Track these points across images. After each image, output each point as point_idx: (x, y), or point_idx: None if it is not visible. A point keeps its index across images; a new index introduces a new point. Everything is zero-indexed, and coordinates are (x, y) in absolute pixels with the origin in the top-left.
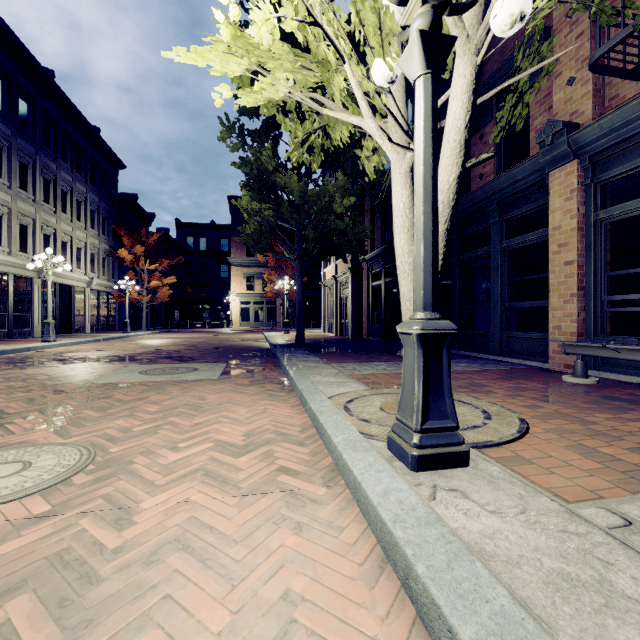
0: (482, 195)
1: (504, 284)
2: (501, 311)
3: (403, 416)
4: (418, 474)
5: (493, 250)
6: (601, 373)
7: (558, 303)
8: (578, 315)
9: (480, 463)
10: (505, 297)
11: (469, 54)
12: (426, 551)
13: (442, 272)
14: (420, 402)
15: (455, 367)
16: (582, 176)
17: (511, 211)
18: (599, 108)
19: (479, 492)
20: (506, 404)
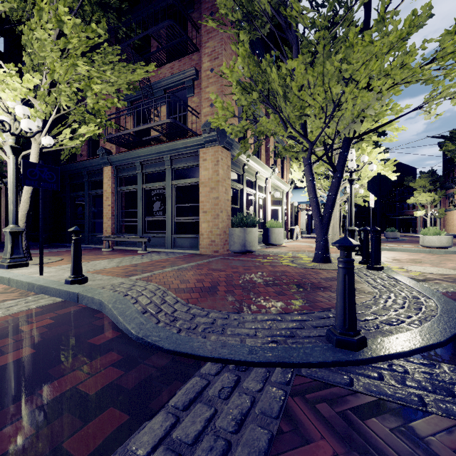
0: (80, 166)
1: (90, 211)
2: (89, 223)
3: (5, 256)
4: (8, 269)
5: (85, 194)
6: (118, 247)
7: (106, 221)
8: (112, 226)
9: (33, 266)
10: (91, 217)
11: (37, 144)
12: (3, 274)
13: (30, 210)
14: (10, 250)
15: (58, 250)
16: (114, 172)
17: (93, 177)
18: (119, 149)
19: (27, 269)
20: (64, 257)
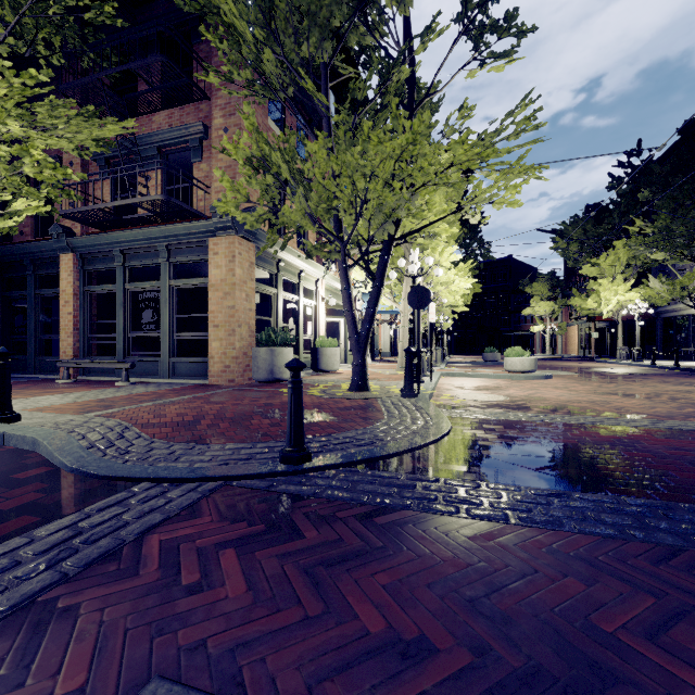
0: (19, 251)
1: (38, 321)
2: (36, 341)
3: None
4: None
5: (30, 295)
6: (85, 377)
7: (65, 337)
8: (75, 345)
9: None
10: (39, 331)
11: None
12: None
13: None
14: None
15: None
16: (78, 264)
17: (43, 269)
18: (86, 228)
19: None
20: None
